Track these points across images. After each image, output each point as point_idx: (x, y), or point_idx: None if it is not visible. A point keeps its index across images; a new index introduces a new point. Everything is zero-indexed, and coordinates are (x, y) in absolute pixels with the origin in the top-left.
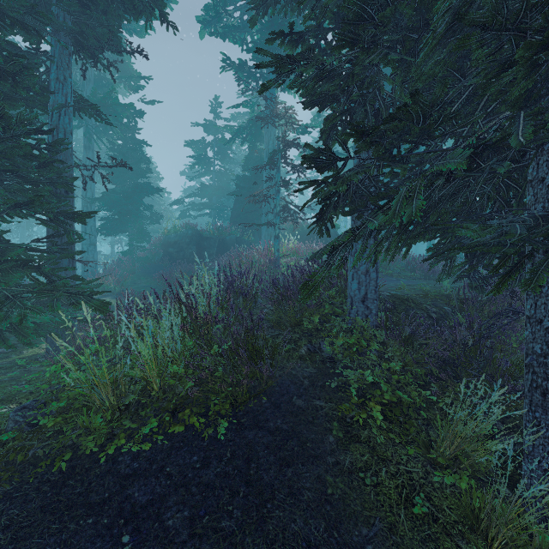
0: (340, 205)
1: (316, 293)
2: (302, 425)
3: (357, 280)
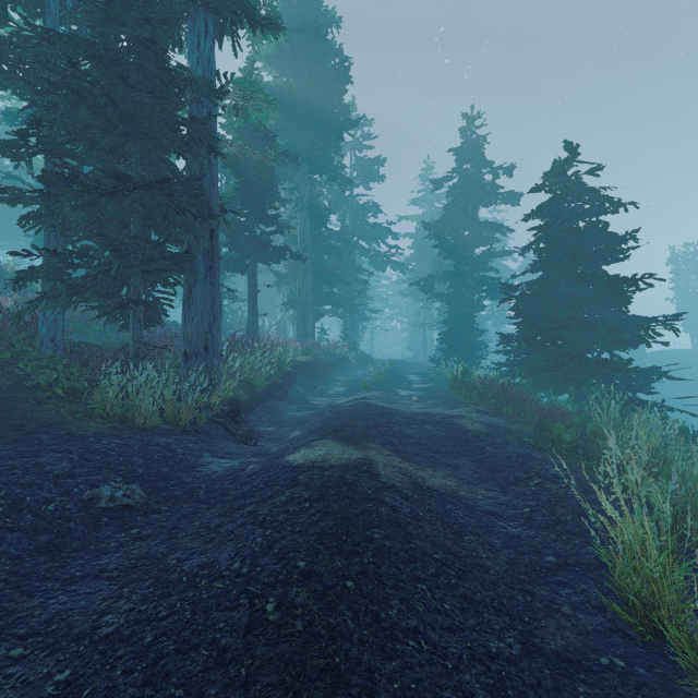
0: (34, 277)
1: (6, 336)
2: (6, 401)
3: (47, 326)
